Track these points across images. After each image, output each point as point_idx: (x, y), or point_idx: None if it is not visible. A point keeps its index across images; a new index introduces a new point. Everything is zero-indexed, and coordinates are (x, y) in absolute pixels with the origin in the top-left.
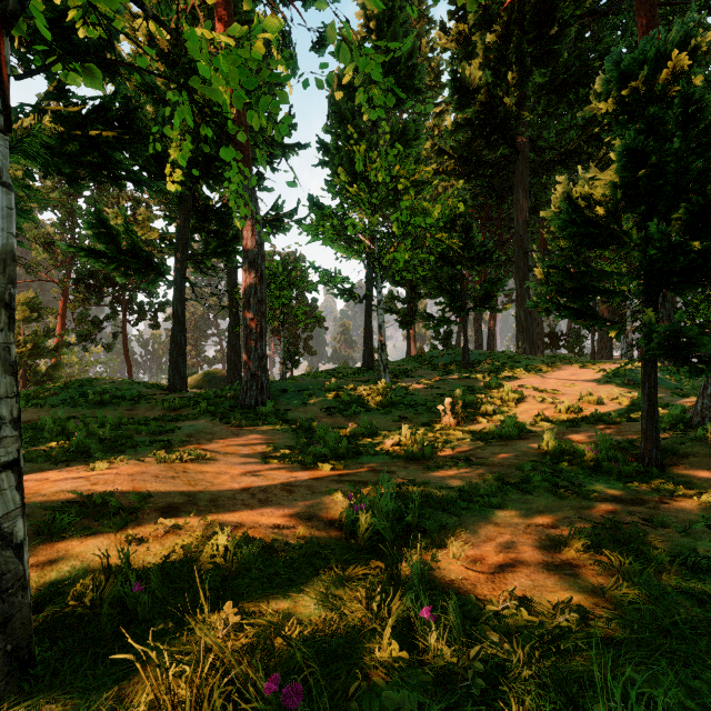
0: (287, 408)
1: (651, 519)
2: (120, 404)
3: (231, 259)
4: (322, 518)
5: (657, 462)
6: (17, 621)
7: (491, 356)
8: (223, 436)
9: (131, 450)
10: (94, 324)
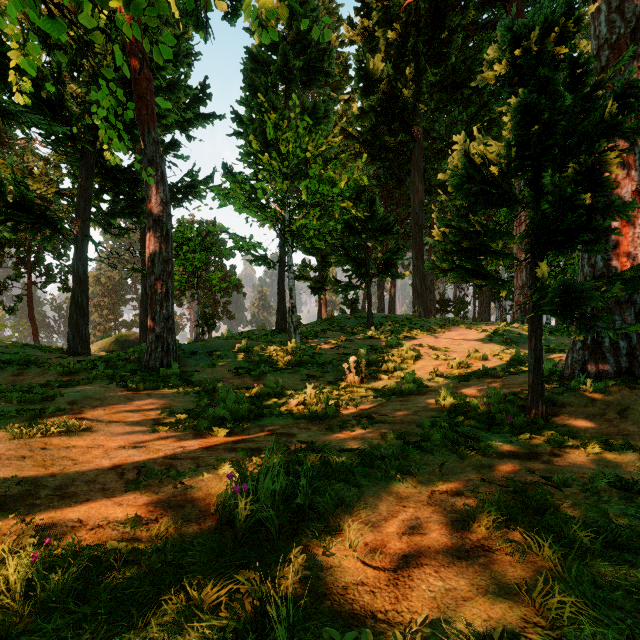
0: (194, 369)
1: (552, 477)
2: (5, 370)
3: (140, 220)
4: (198, 502)
5: (542, 413)
6: None
7: (392, 318)
8: (115, 401)
9: None
10: None
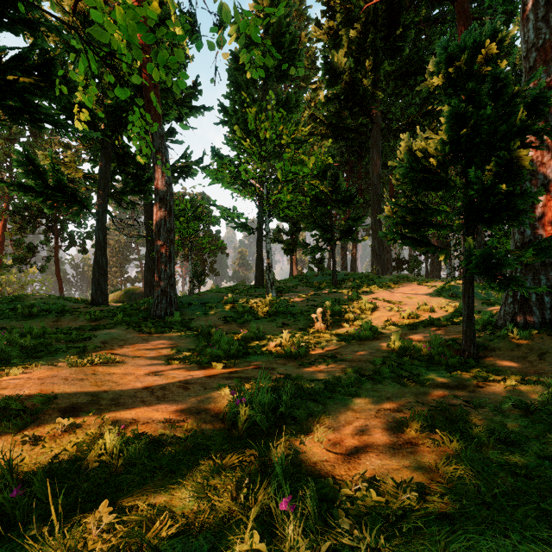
0: (191, 317)
1: (471, 401)
2: (47, 316)
3: (146, 196)
4: (210, 411)
5: (474, 355)
6: None
7: (353, 275)
8: (134, 341)
9: (49, 356)
10: (29, 249)
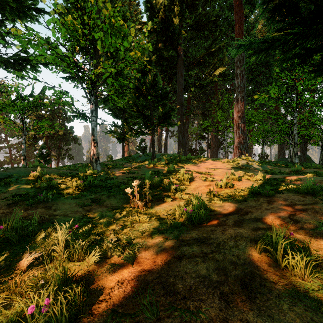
0: None
1: None
2: None
3: None
4: None
5: None
6: None
7: (167, 155)
8: None
9: None
10: None
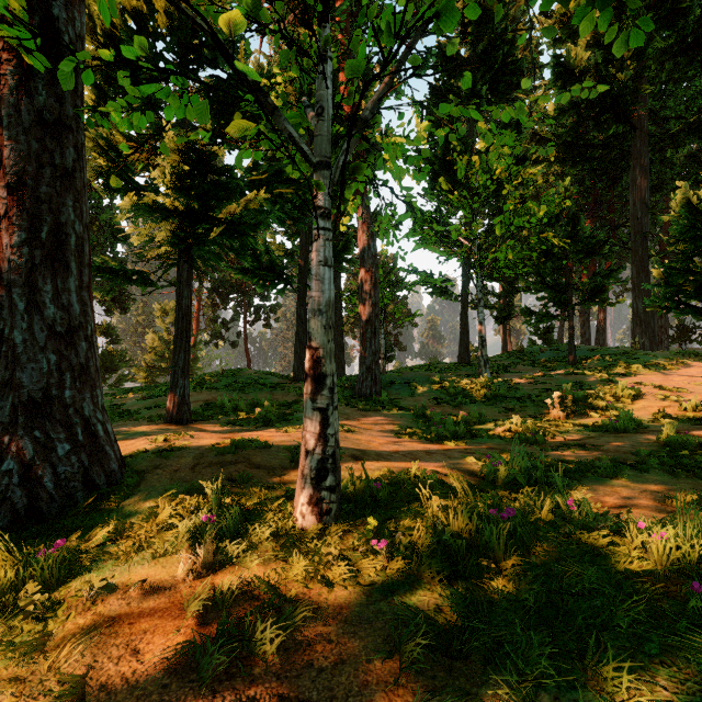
0: (397, 397)
1: None
2: (263, 390)
3: (341, 267)
4: (465, 472)
5: None
6: (340, 485)
7: (601, 351)
8: (356, 416)
9: (297, 422)
10: (224, 325)
